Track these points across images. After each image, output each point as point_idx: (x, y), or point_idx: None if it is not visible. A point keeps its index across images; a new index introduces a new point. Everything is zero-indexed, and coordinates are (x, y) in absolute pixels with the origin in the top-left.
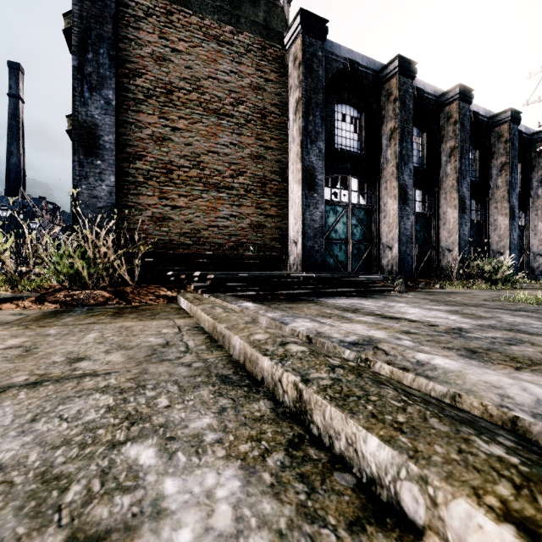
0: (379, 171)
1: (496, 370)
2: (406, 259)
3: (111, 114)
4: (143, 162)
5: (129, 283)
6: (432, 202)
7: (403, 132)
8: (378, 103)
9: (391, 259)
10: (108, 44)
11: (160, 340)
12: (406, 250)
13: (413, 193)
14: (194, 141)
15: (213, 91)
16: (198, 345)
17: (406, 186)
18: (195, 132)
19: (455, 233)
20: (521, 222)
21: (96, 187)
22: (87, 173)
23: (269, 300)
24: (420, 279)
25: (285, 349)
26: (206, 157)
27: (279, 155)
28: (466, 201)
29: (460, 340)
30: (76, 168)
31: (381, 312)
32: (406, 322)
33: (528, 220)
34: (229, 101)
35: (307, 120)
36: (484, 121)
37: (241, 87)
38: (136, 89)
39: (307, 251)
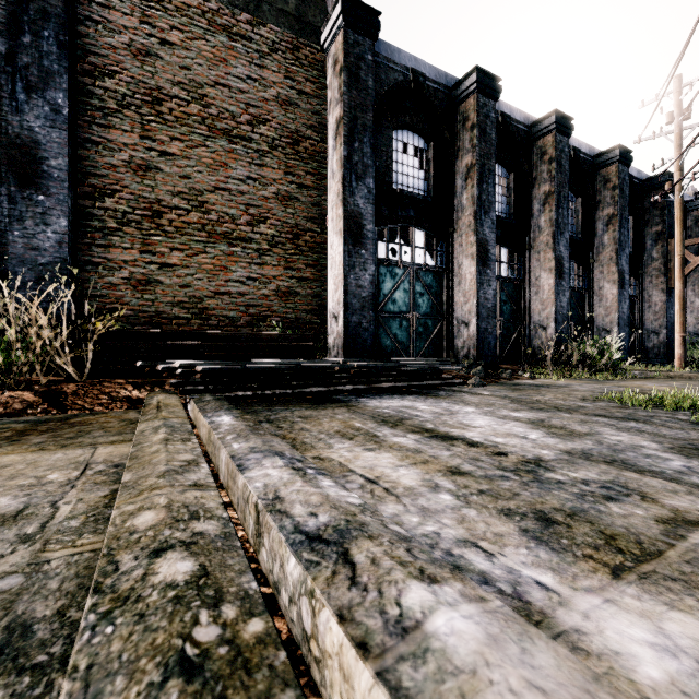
0: (453, 221)
1: (578, 579)
2: (486, 339)
3: (61, 128)
4: (116, 199)
5: (75, 378)
6: (522, 264)
7: (483, 170)
8: (451, 131)
9: (468, 339)
10: (57, 24)
11: (14, 504)
12: (486, 327)
13: (498, 252)
14: (194, 172)
15: (223, 103)
16: (71, 518)
17: (487, 242)
18: (195, 160)
19: (550, 305)
20: (632, 291)
21: (36, 234)
22: (22, 212)
23: (286, 401)
24: (506, 366)
25: (147, 571)
26: (211, 196)
27: (318, 196)
28: (564, 264)
29: (532, 488)
30: (4, 206)
31: (434, 426)
32: (463, 446)
33: (640, 289)
34: (245, 118)
35: (352, 148)
36: (587, 161)
37: (264, 100)
38: (105, 94)
39: (352, 330)
